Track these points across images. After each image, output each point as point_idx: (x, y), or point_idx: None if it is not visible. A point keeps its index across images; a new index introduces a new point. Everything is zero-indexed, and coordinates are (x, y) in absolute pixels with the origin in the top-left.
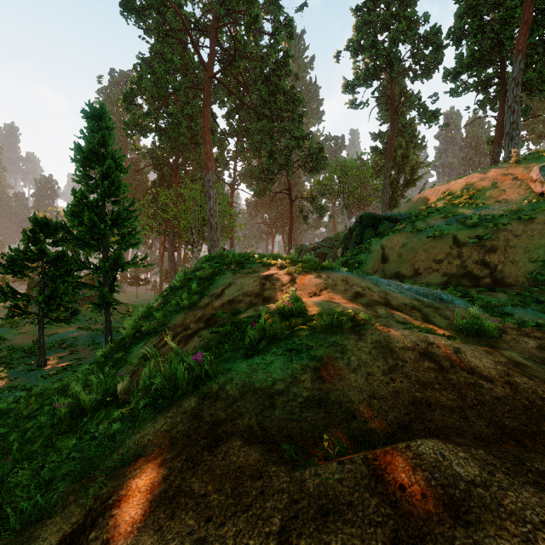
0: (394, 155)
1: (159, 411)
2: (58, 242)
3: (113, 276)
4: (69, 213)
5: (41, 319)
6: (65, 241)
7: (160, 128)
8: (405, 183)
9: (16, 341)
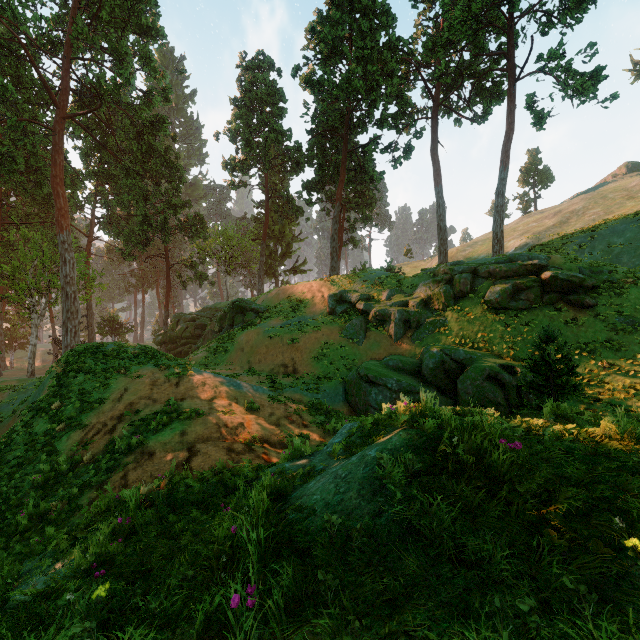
0: (273, 228)
1: (127, 455)
2: None
3: None
4: None
5: None
6: None
7: None
8: (283, 254)
9: None
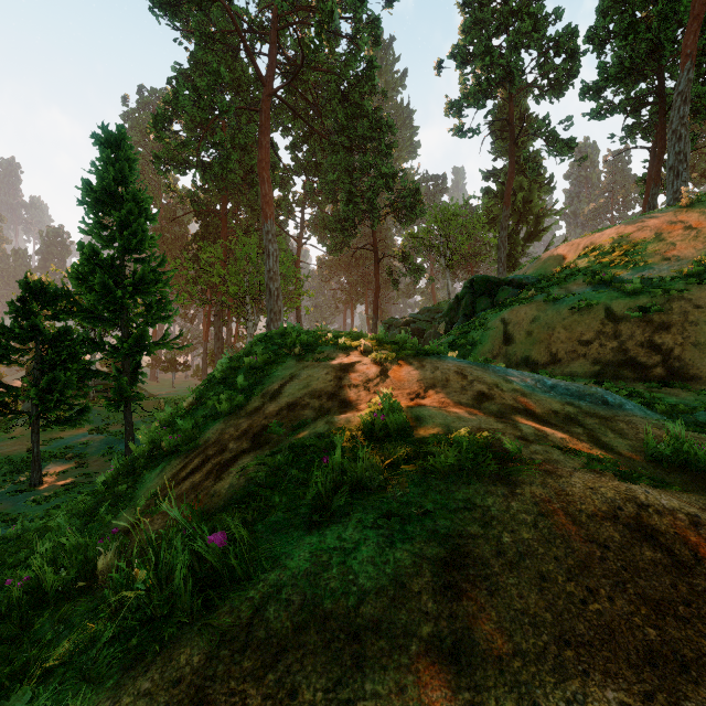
0: (513, 199)
1: (132, 664)
2: (59, 314)
3: (137, 360)
4: (74, 275)
5: (35, 421)
6: (68, 313)
7: (203, 162)
8: (528, 236)
9: (4, 449)
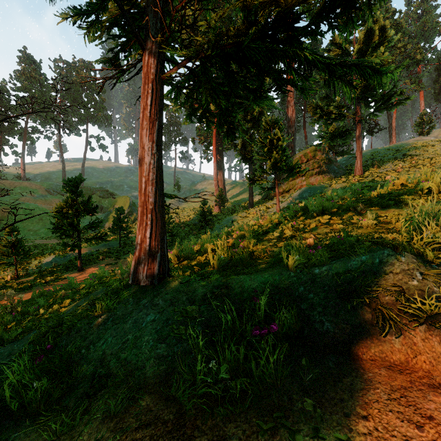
0: None
1: None
2: None
3: None
4: None
5: None
6: None
7: None
8: None
9: None
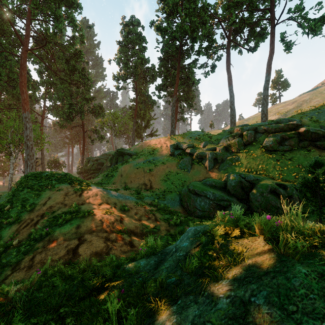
0: (140, 112)
1: (39, 242)
2: None
3: None
4: None
5: None
6: None
7: None
8: (145, 126)
9: None
